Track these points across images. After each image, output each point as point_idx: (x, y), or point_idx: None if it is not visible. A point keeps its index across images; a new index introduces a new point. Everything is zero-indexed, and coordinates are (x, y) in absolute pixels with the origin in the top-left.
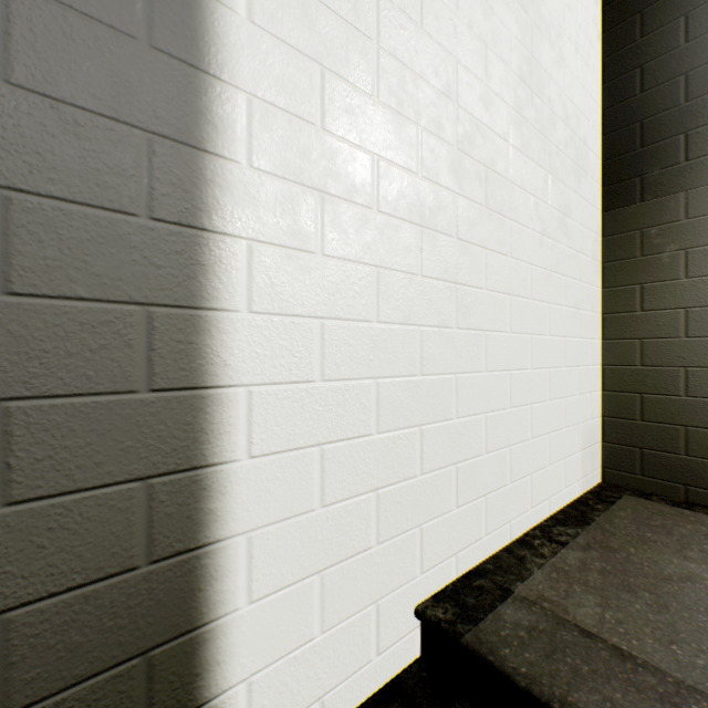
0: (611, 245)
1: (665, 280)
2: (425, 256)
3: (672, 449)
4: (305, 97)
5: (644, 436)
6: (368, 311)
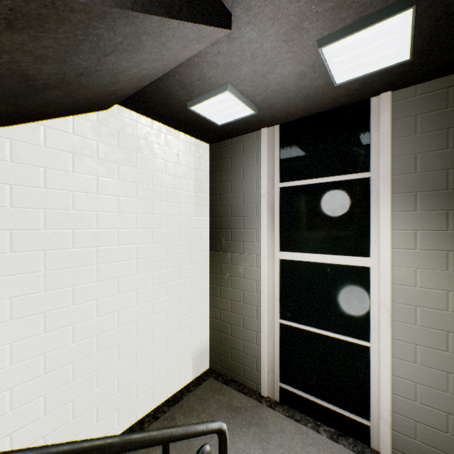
0: (212, 266)
1: (226, 287)
2: (76, 334)
3: (228, 356)
4: (2, 314)
5: (221, 350)
6: (40, 372)
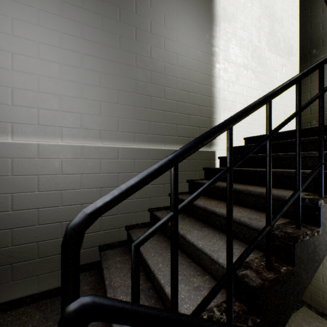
0: None
1: None
2: None
3: (318, 296)
4: None
5: (311, 289)
6: None
